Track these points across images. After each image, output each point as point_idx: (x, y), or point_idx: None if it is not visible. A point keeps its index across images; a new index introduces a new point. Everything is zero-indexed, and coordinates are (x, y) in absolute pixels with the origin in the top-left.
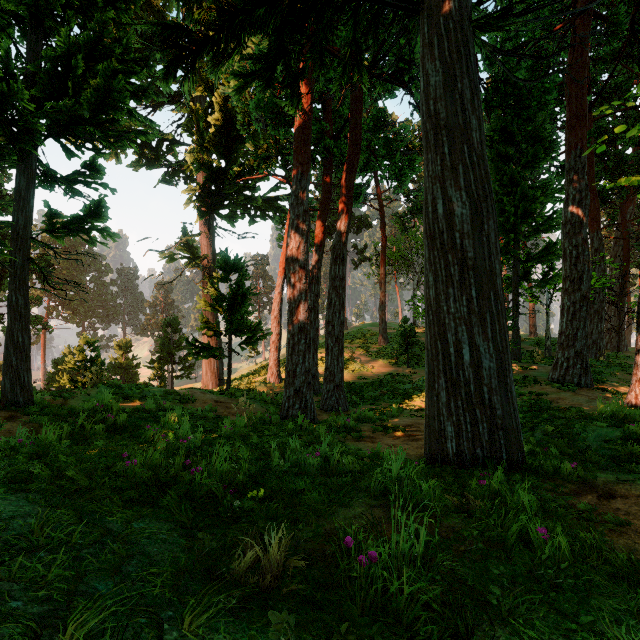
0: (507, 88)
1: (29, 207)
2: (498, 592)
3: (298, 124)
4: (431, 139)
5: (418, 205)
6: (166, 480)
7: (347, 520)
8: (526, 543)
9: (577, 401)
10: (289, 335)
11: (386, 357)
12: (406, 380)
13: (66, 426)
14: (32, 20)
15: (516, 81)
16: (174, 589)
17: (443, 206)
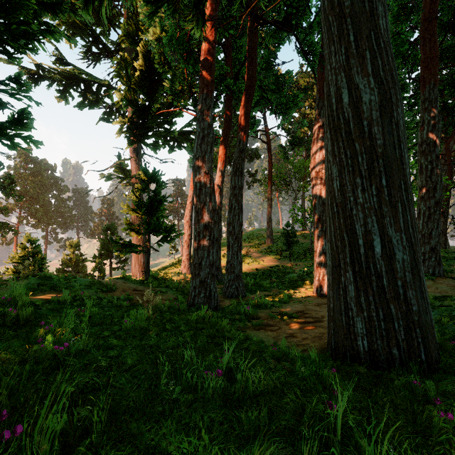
0: None
1: None
2: None
3: (204, 52)
4: (334, 30)
5: (296, 138)
6: None
7: None
8: None
9: (441, 289)
10: (195, 232)
11: (273, 253)
12: (289, 270)
13: None
14: None
15: None
16: None
17: (349, 94)
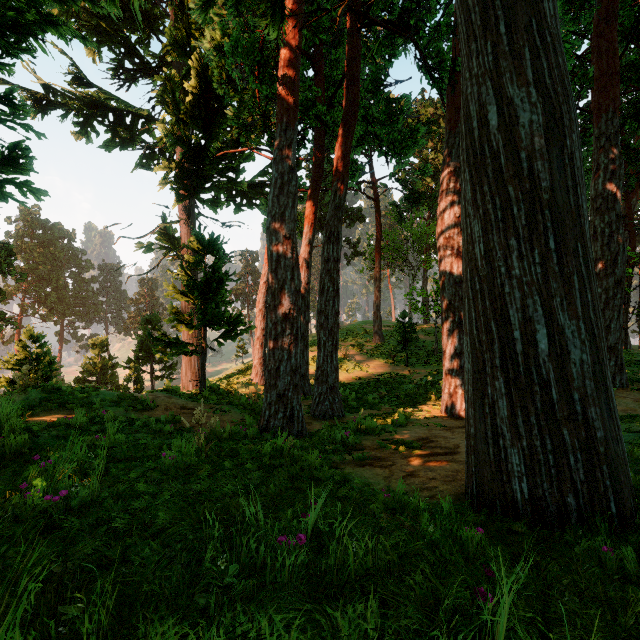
0: None
1: None
2: None
3: (283, 63)
4: (476, 19)
5: (416, 193)
6: None
7: None
8: None
9: (626, 405)
10: (270, 324)
11: (382, 355)
12: (406, 380)
13: None
14: None
15: None
16: None
17: (498, 113)
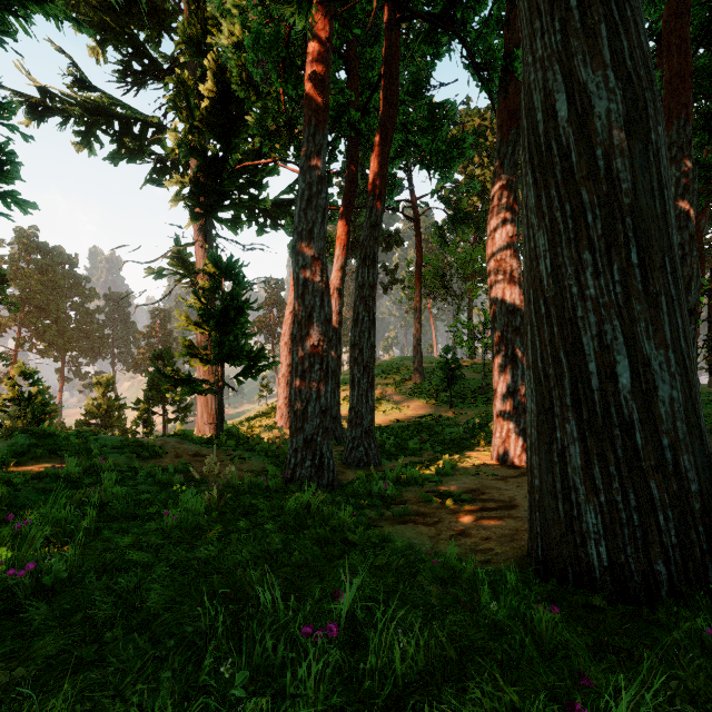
0: None
1: None
2: None
3: (311, 57)
4: None
5: (461, 213)
6: None
7: None
8: None
9: None
10: (297, 358)
11: (423, 395)
12: (450, 423)
13: None
14: None
15: None
16: None
17: (569, 102)
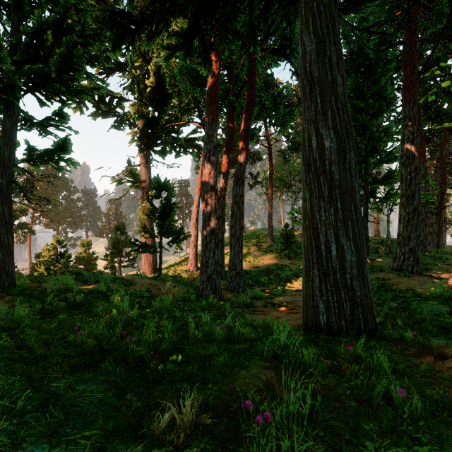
0: (360, 59)
1: (12, 143)
2: (372, 448)
3: (210, 84)
4: (307, 92)
5: (295, 144)
6: (107, 347)
7: (246, 380)
8: (386, 399)
9: (411, 284)
10: (203, 236)
11: (273, 252)
12: (287, 269)
13: (38, 304)
14: (15, 6)
15: (366, 54)
16: (101, 451)
17: (316, 141)
